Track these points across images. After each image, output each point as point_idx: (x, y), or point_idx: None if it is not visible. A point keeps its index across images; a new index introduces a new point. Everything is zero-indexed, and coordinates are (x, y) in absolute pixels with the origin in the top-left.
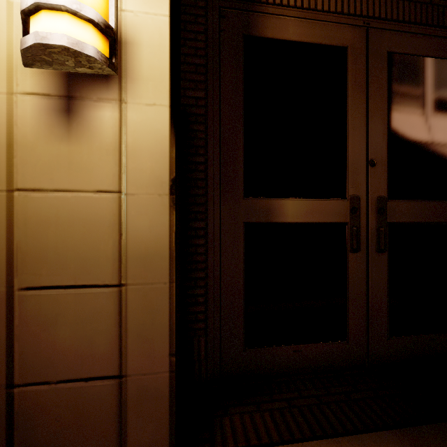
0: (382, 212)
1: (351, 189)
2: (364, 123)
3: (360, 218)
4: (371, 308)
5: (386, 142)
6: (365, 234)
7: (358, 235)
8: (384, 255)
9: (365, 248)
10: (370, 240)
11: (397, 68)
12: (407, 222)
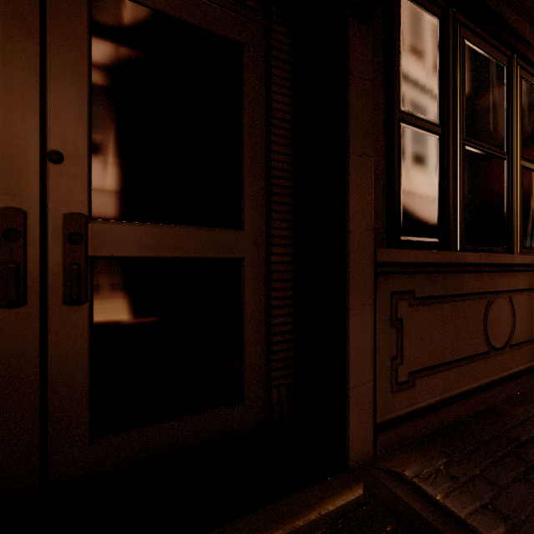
0: (77, 240)
1: (4, 197)
2: (35, 87)
3: (27, 248)
4: (52, 398)
5: (86, 126)
6: (39, 275)
7: (22, 278)
8: (82, 310)
9: (39, 299)
10: (50, 285)
11: (109, 14)
12: (129, 256)
